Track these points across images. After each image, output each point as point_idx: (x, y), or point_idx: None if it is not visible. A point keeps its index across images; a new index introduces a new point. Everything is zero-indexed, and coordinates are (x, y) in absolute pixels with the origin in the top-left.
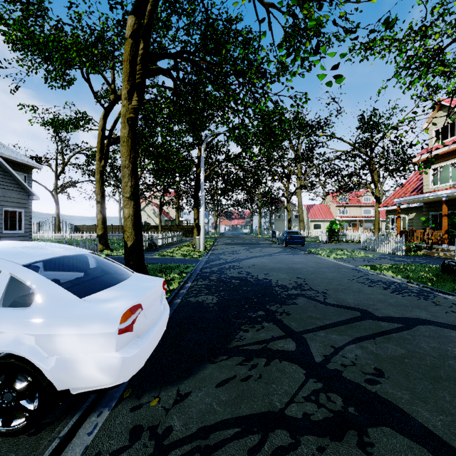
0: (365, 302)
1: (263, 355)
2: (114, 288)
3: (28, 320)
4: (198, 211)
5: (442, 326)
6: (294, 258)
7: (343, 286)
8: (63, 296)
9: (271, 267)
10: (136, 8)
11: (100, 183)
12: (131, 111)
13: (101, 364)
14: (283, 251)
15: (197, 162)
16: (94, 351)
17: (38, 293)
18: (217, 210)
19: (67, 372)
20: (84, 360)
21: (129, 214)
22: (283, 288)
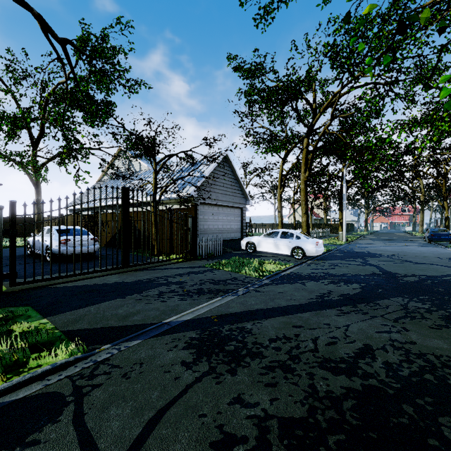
0: (418, 260)
1: (351, 261)
2: (312, 239)
3: (300, 241)
4: (342, 213)
5: (437, 265)
6: (418, 248)
7: (420, 257)
8: (305, 238)
9: (388, 250)
10: (307, 134)
11: (280, 201)
12: (305, 178)
13: (313, 249)
14: (417, 245)
15: (341, 176)
16: (311, 247)
17: (301, 238)
18: (367, 208)
19: (307, 250)
20: (310, 248)
21: (304, 220)
22: (381, 255)
